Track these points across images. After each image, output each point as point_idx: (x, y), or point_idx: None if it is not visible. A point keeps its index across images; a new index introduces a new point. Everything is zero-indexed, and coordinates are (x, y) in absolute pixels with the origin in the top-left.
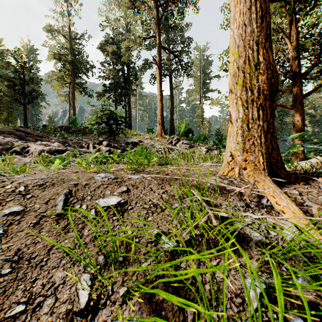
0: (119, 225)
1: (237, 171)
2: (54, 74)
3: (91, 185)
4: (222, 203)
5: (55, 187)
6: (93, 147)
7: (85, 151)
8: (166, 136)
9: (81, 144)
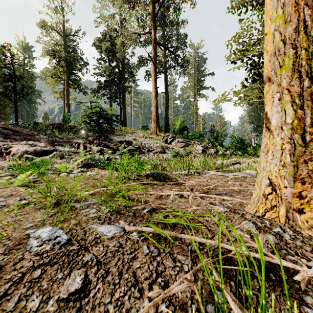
0: None
1: (282, 212)
2: (48, 71)
3: (5, 274)
4: None
5: None
6: (84, 147)
7: (74, 151)
8: (161, 134)
9: (72, 142)
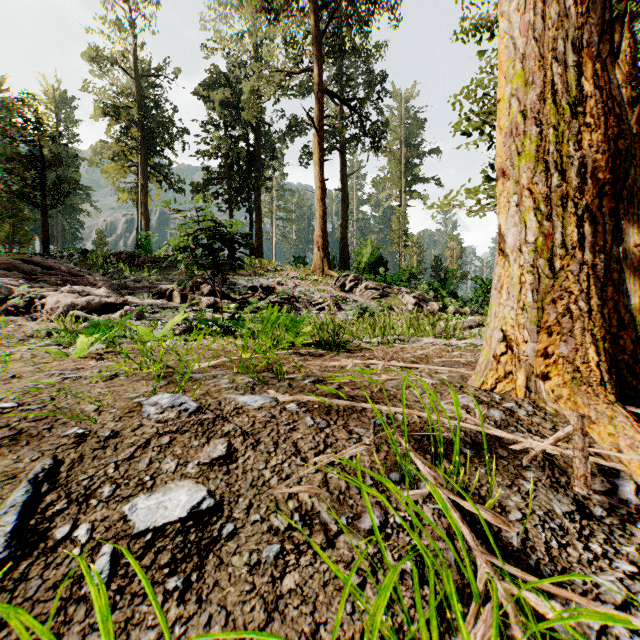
0: (183, 619)
1: (521, 381)
2: (106, 148)
3: (124, 438)
4: (507, 501)
5: (19, 447)
6: (182, 297)
7: (163, 305)
8: (332, 273)
9: (158, 289)
